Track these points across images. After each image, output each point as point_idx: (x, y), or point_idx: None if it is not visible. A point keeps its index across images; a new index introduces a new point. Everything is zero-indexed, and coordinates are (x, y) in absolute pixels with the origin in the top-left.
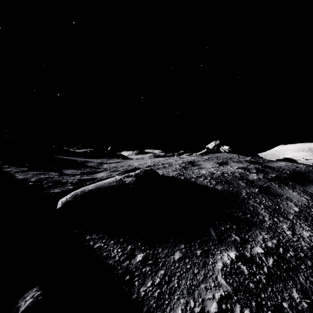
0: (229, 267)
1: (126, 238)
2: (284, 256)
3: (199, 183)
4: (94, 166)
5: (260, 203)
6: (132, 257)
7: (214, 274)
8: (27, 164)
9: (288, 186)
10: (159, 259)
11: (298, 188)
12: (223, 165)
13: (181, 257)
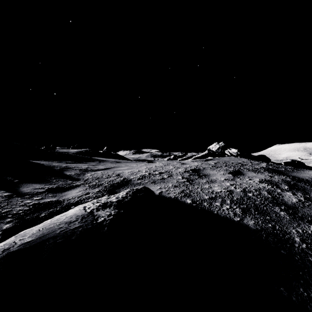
0: None
1: None
2: None
3: (217, 212)
4: (73, 175)
5: None
6: None
7: None
8: None
9: None
10: None
11: None
12: (239, 176)
13: None
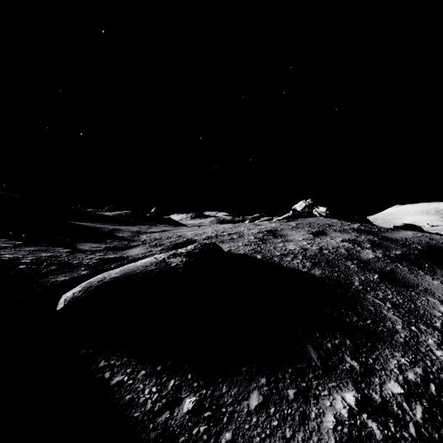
0: (346, 425)
1: (167, 365)
2: (440, 400)
3: (286, 265)
4: (126, 237)
5: (384, 299)
6: (175, 404)
7: (322, 440)
8: (22, 235)
9: (423, 270)
10: (222, 408)
11: (439, 273)
12: (320, 236)
13: (262, 402)
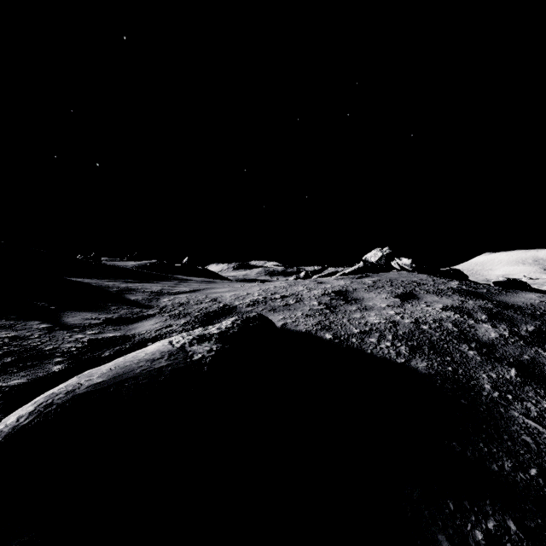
0: None
1: None
2: None
3: (371, 350)
4: (141, 300)
5: (542, 418)
6: None
7: None
8: None
9: None
10: None
11: None
12: (411, 301)
13: None
